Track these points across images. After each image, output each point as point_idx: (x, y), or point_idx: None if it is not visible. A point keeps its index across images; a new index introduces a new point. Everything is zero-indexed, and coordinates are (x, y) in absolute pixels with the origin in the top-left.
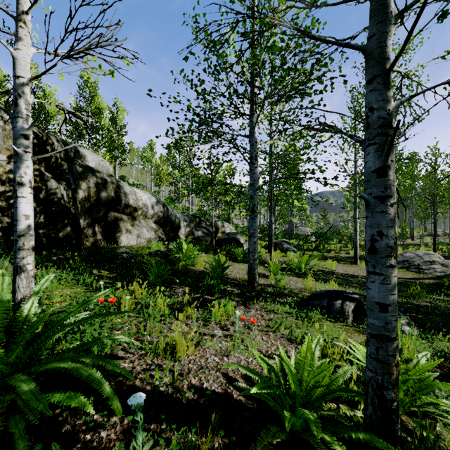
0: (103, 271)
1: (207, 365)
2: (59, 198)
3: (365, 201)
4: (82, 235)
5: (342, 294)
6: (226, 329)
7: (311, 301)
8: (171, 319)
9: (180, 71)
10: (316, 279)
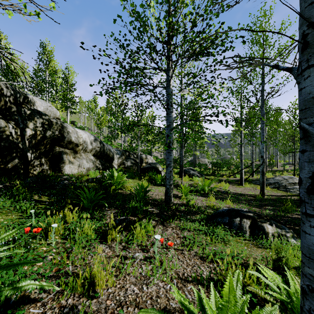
0: (43, 197)
1: (126, 299)
2: (7, 135)
3: (304, 132)
4: (29, 166)
5: (240, 213)
6: (146, 250)
7: (216, 219)
8: (97, 243)
9: (111, 35)
10: (216, 198)
